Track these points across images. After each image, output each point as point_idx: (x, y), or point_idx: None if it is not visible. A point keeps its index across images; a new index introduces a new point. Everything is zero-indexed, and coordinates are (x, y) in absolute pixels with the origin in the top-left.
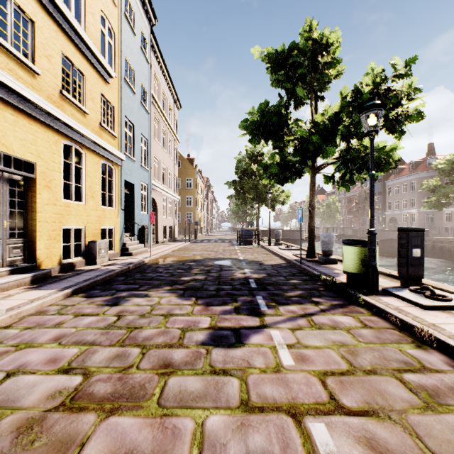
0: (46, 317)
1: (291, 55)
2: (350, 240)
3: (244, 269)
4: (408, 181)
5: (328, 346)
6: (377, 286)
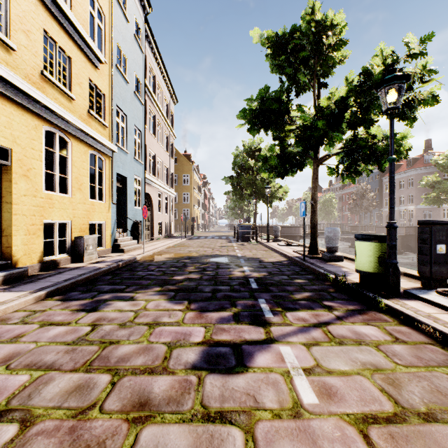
0: (5, 327)
1: (293, 38)
2: (365, 235)
3: (243, 266)
4: (406, 177)
5: (358, 371)
6: (399, 288)
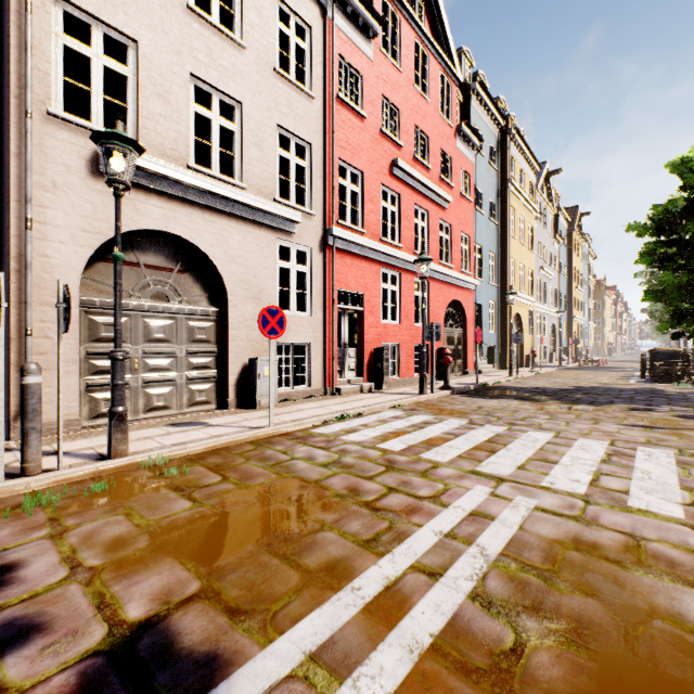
0: None
1: None
2: None
3: None
4: None
5: None
6: None
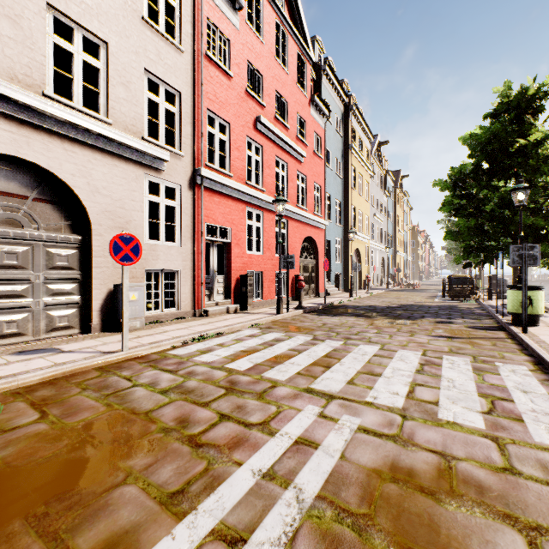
0: None
1: None
2: None
3: None
4: None
5: None
6: None
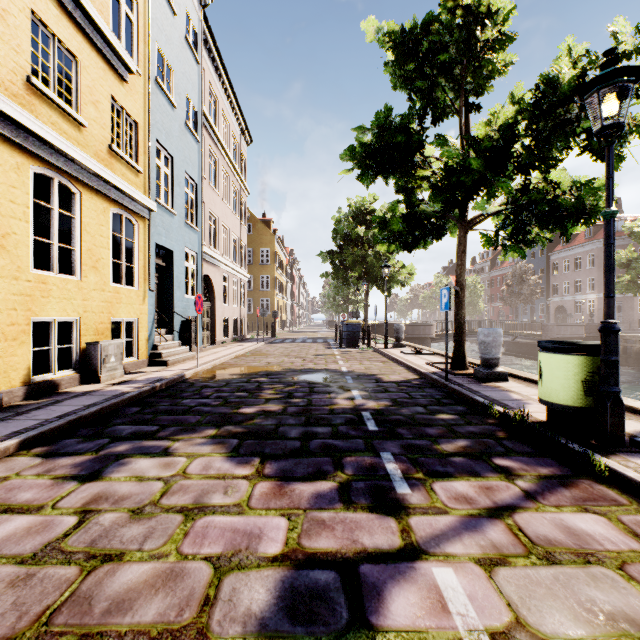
0: None
1: (428, 32)
2: (559, 343)
3: (351, 390)
4: (584, 253)
5: None
6: (622, 435)
